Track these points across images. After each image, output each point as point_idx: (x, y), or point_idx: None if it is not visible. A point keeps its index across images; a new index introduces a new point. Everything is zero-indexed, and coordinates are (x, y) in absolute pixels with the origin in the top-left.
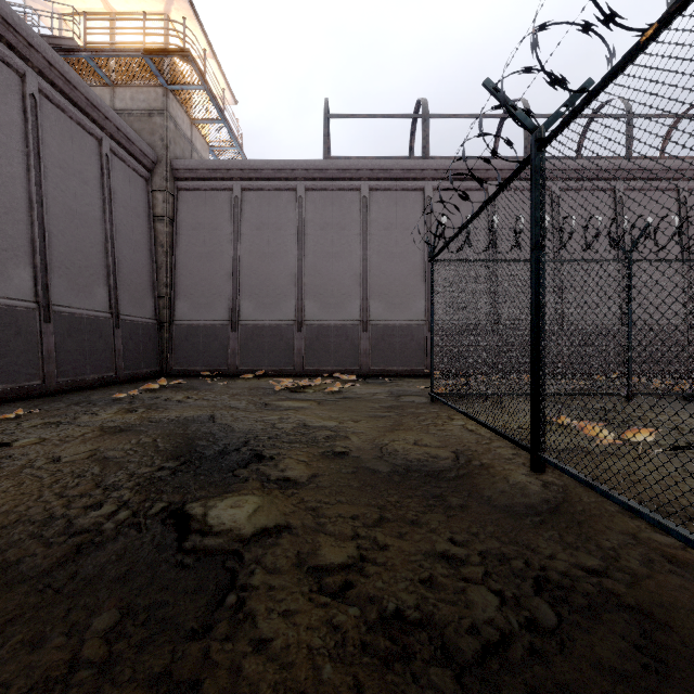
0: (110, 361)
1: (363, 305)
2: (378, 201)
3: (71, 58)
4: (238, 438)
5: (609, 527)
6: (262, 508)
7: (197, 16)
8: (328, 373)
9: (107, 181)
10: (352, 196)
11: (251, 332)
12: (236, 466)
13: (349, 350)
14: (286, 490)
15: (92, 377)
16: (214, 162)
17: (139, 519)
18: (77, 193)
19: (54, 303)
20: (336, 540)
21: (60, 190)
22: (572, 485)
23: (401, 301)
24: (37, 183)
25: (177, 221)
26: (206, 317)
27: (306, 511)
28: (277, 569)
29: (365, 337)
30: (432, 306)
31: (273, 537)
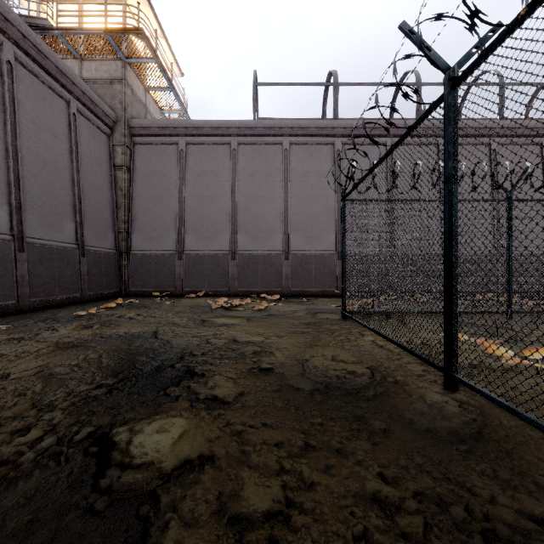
0: (76, 284)
1: (285, 238)
2: (297, 153)
3: (46, 36)
4: (174, 354)
5: (541, 459)
6: (188, 433)
7: (150, 3)
8: (256, 293)
9: (75, 136)
10: (276, 149)
11: (193, 260)
12: (169, 384)
13: (274, 275)
14: (213, 411)
15: (61, 297)
16: (163, 121)
17: (61, 449)
18: (48, 145)
19: (28, 235)
20: (260, 476)
21: (33, 142)
22: (487, 405)
23: (316, 235)
24: (13, 135)
25: (133, 170)
26: (157, 247)
27: (231, 436)
28: (194, 520)
29: (287, 264)
30: (343, 238)
31: (195, 471)
